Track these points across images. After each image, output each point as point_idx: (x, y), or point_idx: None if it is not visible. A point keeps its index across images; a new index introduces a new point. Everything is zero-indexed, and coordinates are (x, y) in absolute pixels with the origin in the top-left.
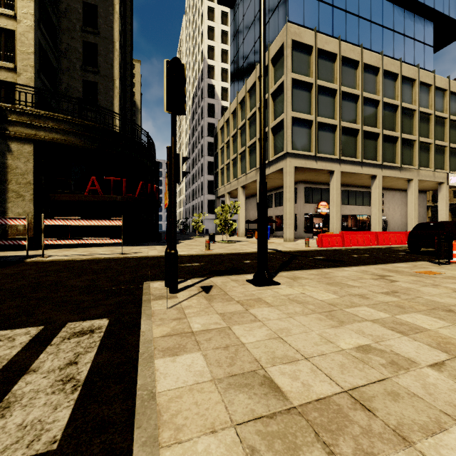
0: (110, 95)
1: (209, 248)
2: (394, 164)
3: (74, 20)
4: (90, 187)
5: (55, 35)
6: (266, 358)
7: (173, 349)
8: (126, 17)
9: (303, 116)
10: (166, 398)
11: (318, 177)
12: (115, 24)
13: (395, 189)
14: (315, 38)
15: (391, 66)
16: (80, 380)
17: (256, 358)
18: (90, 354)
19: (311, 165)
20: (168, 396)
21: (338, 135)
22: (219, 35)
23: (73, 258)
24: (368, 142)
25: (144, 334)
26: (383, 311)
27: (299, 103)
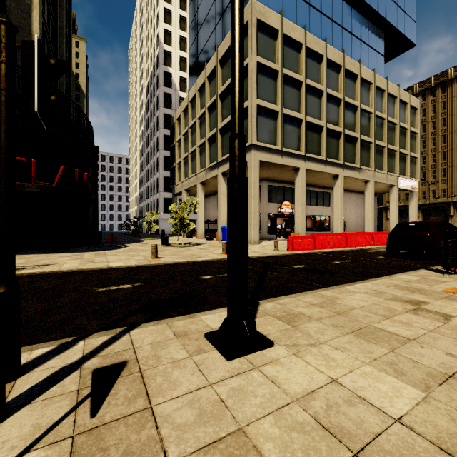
0: None
1: (157, 255)
2: (354, 165)
3: None
4: None
5: None
6: None
7: None
8: None
9: (268, 105)
10: None
11: (282, 175)
12: None
13: (351, 191)
14: (281, 22)
15: (352, 66)
16: None
17: None
18: None
19: (277, 160)
20: None
21: (304, 130)
22: (176, 20)
23: None
24: (331, 140)
25: None
26: None
27: (264, 91)
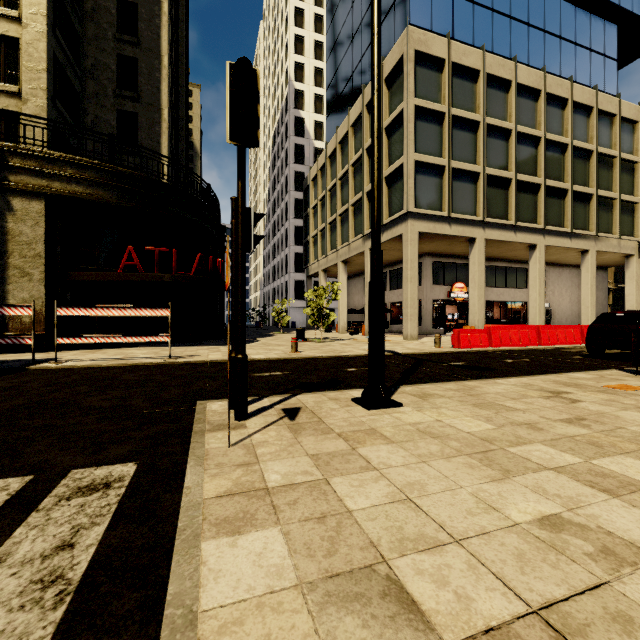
0: (155, 131)
1: (297, 349)
2: (562, 229)
3: (105, 24)
4: (126, 261)
5: (78, 47)
6: (388, 539)
7: (234, 521)
8: (179, 21)
9: (431, 160)
10: (215, 625)
11: (452, 248)
12: (162, 30)
13: (562, 265)
14: (448, 48)
15: (557, 88)
16: (72, 582)
17: (372, 540)
18: (97, 528)
19: (443, 230)
20: (219, 620)
21: (482, 186)
22: (310, 47)
23: (98, 364)
24: (524, 196)
25: (189, 492)
26: (570, 451)
27: (425, 141)
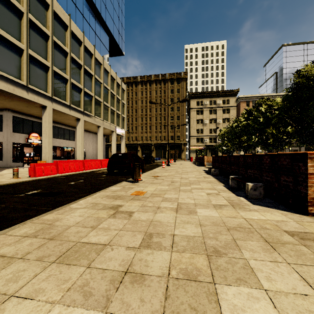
0: None
1: None
2: (91, 114)
3: None
4: None
5: None
6: None
7: None
8: None
9: (10, 38)
10: None
11: (29, 109)
12: None
13: (89, 131)
14: None
15: (89, 46)
16: None
17: None
18: None
19: (22, 94)
20: None
21: (51, 76)
22: None
23: None
24: (74, 92)
25: None
26: None
27: (5, 22)
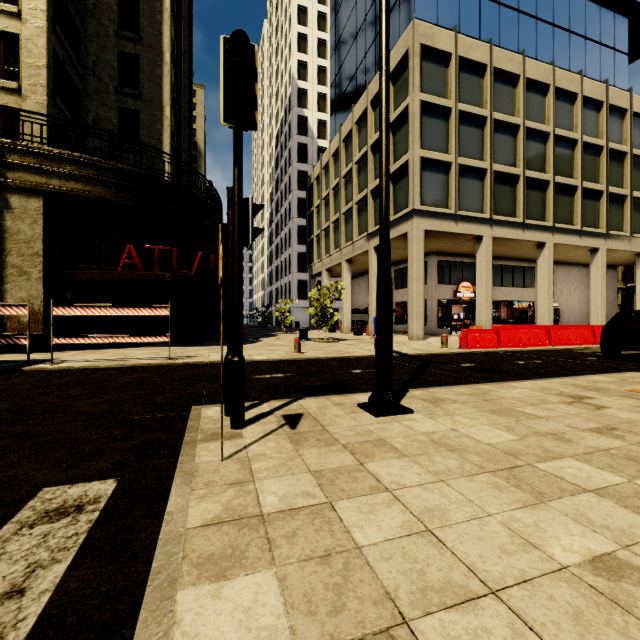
0: (157, 128)
1: (300, 349)
2: (571, 227)
3: (106, 21)
4: (126, 259)
5: (79, 44)
6: (408, 589)
7: (220, 560)
8: (181, 19)
9: (437, 156)
10: None
11: (458, 246)
12: (164, 27)
13: (570, 264)
14: (454, 42)
15: (567, 82)
16: None
17: (387, 590)
18: (57, 567)
19: (449, 228)
20: None
21: (489, 183)
22: (314, 45)
23: (95, 365)
24: (532, 193)
25: (170, 519)
26: (608, 468)
27: (431, 137)
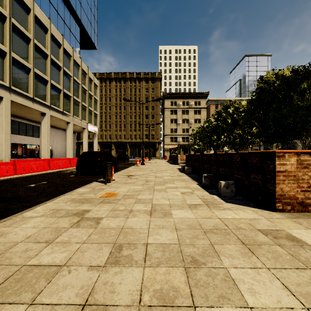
0: None
1: None
2: (59, 109)
3: None
4: None
5: None
6: None
7: None
8: None
9: None
10: None
11: None
12: None
13: (58, 128)
14: None
15: (57, 35)
16: None
17: None
18: None
19: None
20: None
21: (8, 63)
22: None
23: None
24: (38, 83)
25: None
26: None
27: None
